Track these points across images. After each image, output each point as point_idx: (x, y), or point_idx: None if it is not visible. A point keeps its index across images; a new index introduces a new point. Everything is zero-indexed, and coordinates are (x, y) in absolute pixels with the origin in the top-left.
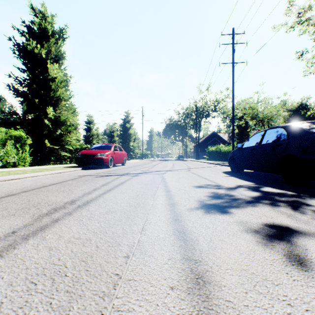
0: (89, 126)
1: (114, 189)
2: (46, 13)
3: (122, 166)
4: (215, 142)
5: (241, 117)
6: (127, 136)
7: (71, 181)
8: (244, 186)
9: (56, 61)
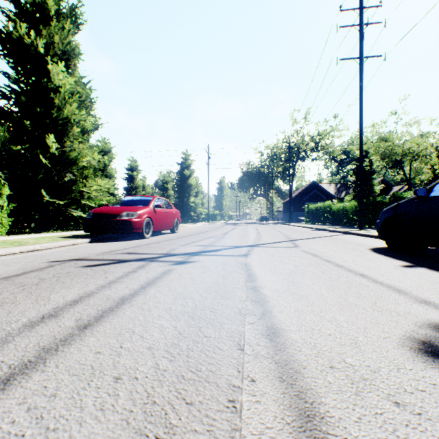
0: (131, 175)
1: (40, 364)
2: None
3: (171, 235)
4: (316, 197)
5: None
6: (186, 188)
7: None
8: None
9: (64, 61)
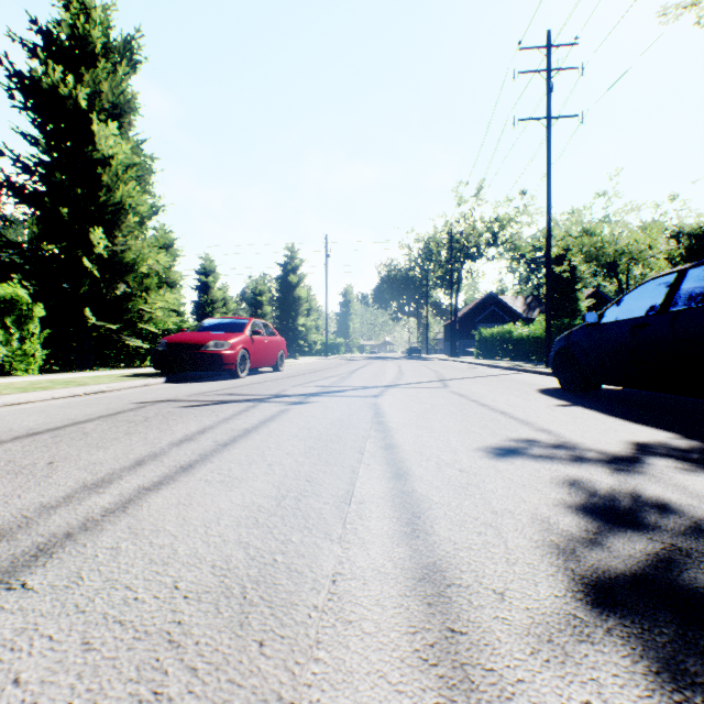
0: (205, 281)
1: (208, 460)
2: (91, 2)
3: (274, 373)
4: (495, 318)
5: (559, 258)
6: (292, 302)
7: (97, 422)
8: (658, 448)
9: (115, 117)
